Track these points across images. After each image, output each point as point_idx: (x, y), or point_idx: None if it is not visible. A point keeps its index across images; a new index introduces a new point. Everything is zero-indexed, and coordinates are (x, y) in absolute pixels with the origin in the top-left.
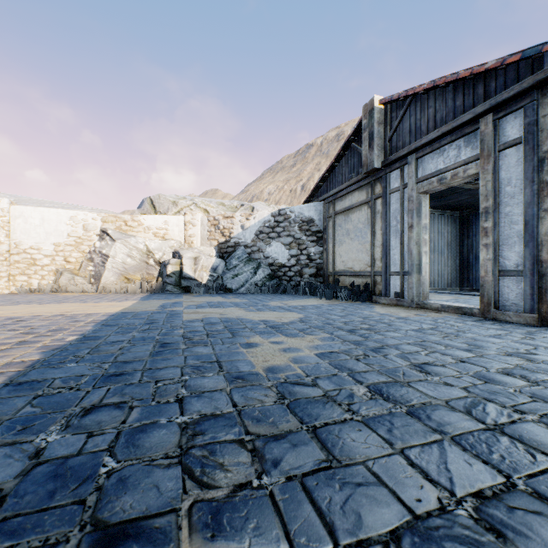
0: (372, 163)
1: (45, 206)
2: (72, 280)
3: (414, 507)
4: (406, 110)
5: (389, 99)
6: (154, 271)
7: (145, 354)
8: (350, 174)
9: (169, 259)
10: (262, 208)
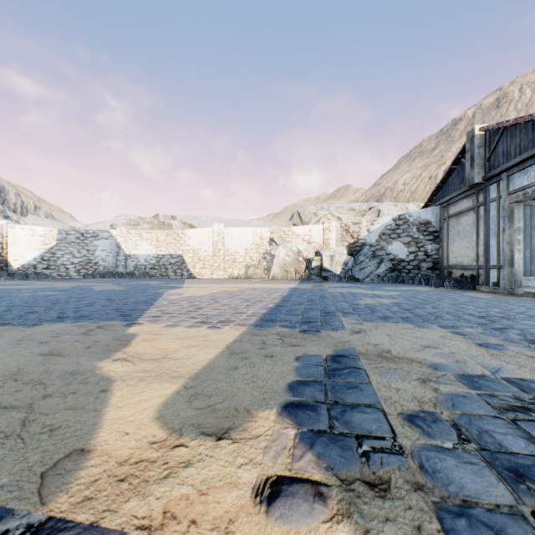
0: (472, 179)
1: (233, 223)
2: (254, 271)
3: (385, 315)
4: (499, 137)
5: (485, 129)
6: (302, 265)
7: (317, 298)
8: (460, 184)
9: (313, 257)
10: (387, 210)
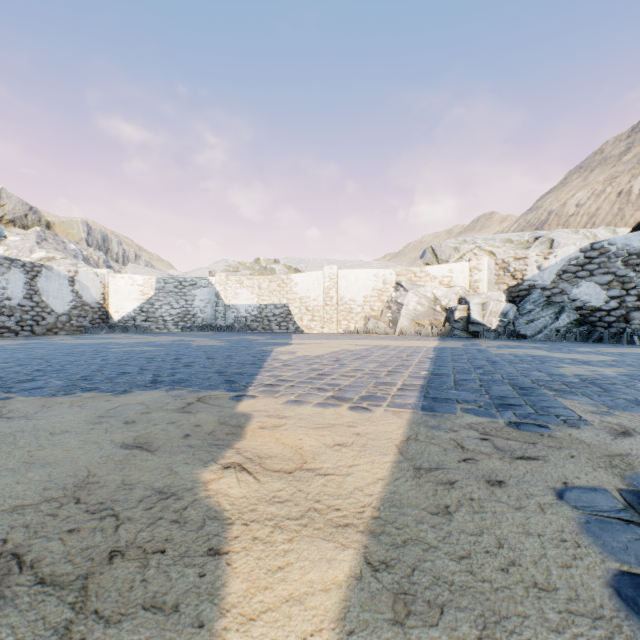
0: None
1: (347, 265)
2: (376, 324)
3: (639, 398)
4: None
5: None
6: (440, 316)
7: (485, 363)
8: None
9: (456, 306)
10: (565, 239)
